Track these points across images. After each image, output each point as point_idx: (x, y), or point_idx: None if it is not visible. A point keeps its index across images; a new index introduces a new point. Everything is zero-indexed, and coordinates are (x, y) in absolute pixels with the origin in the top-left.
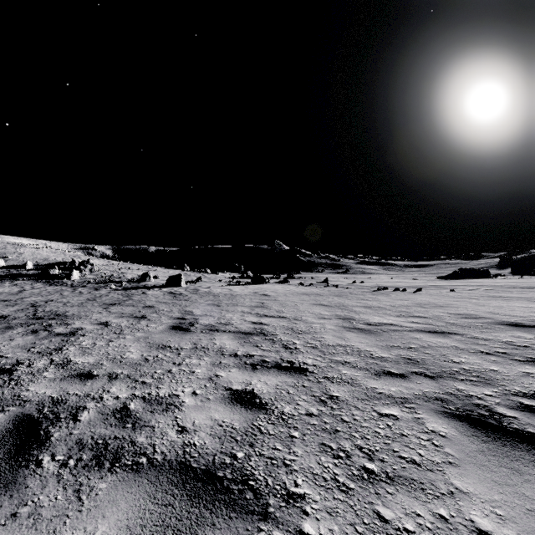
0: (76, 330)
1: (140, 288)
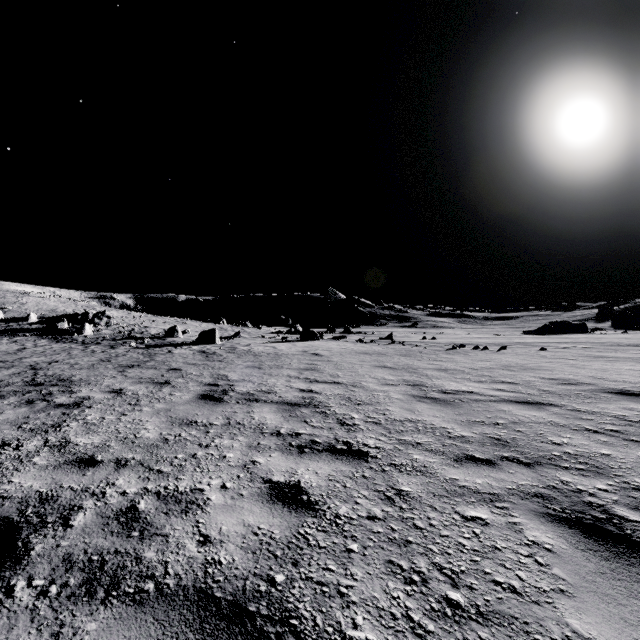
0: (82, 400)
1: (166, 346)
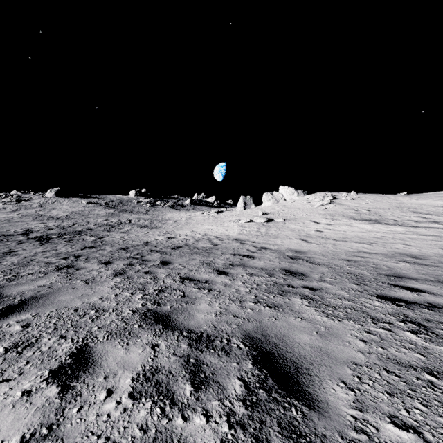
0: None
1: None
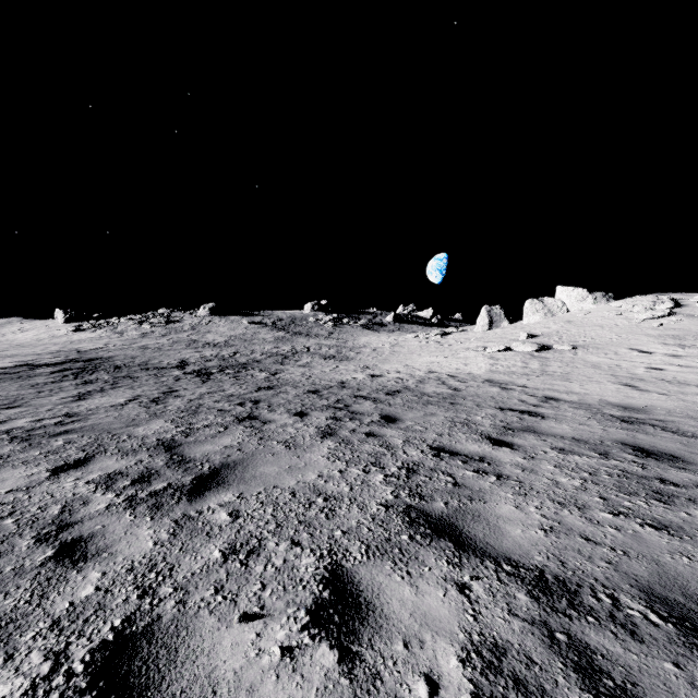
0: (49, 418)
1: None
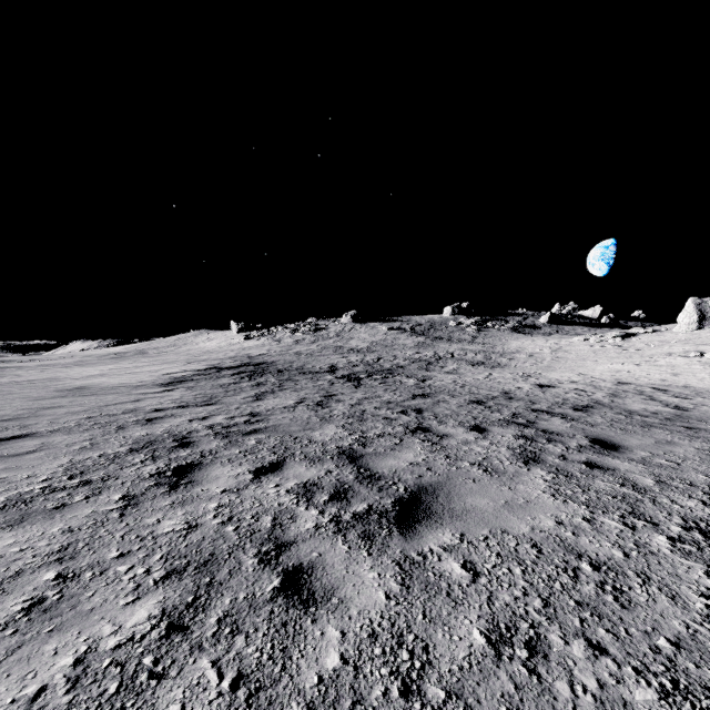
0: (239, 416)
1: None
